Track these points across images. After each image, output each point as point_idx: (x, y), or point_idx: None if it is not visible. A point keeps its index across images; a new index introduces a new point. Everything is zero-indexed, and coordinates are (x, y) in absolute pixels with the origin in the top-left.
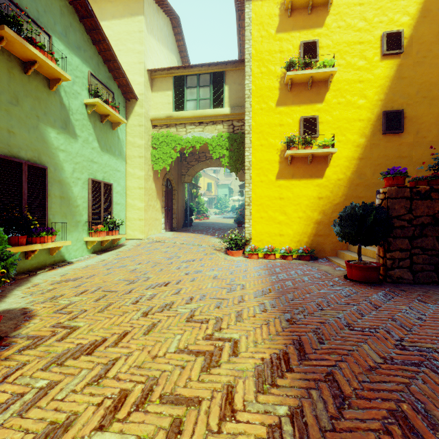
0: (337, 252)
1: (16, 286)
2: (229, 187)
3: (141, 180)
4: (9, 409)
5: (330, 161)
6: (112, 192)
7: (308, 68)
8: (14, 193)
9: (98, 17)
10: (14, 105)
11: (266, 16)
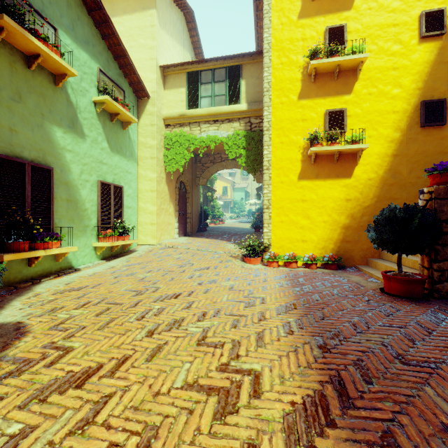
0: (367, 261)
1: (16, 295)
2: (245, 191)
3: (153, 182)
4: None
5: (360, 159)
6: (122, 195)
7: (334, 55)
8: (16, 196)
9: (109, 13)
10: (17, 101)
11: (287, 1)
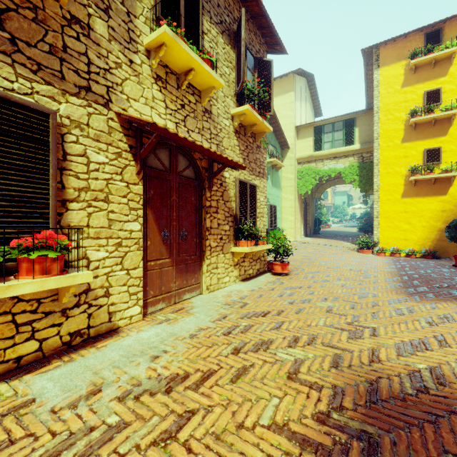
0: None
1: None
2: (348, 194)
3: (292, 201)
4: (308, 277)
5: (454, 181)
6: (276, 211)
7: (430, 112)
8: None
9: None
10: None
11: (392, 77)
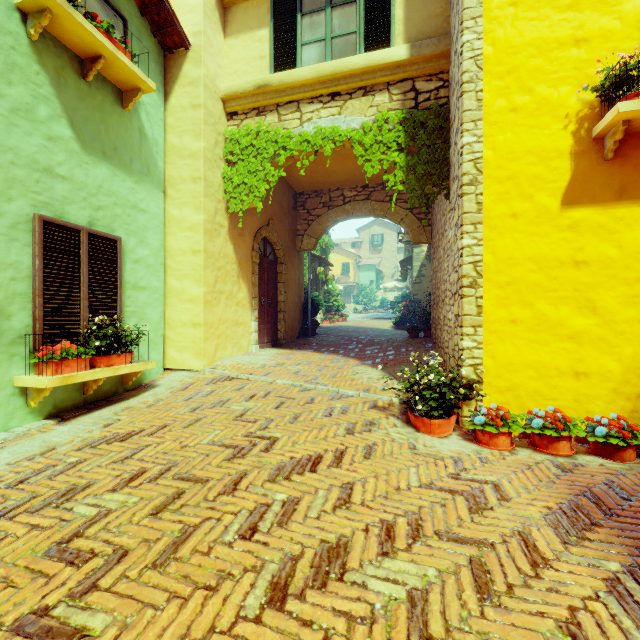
0: None
1: None
2: (377, 269)
3: (197, 232)
4: None
5: None
6: (118, 258)
7: None
8: None
9: None
10: None
11: None
